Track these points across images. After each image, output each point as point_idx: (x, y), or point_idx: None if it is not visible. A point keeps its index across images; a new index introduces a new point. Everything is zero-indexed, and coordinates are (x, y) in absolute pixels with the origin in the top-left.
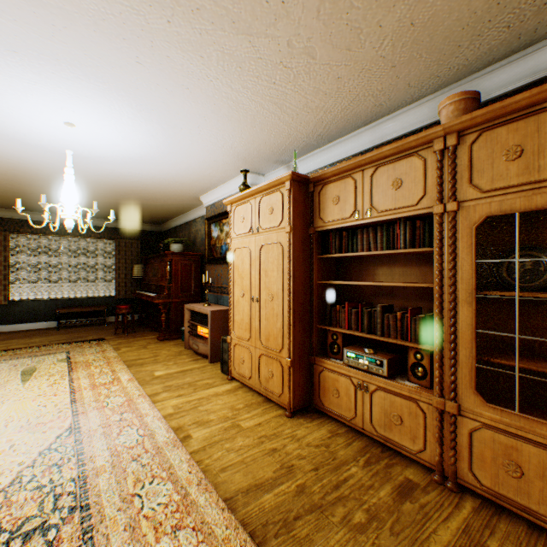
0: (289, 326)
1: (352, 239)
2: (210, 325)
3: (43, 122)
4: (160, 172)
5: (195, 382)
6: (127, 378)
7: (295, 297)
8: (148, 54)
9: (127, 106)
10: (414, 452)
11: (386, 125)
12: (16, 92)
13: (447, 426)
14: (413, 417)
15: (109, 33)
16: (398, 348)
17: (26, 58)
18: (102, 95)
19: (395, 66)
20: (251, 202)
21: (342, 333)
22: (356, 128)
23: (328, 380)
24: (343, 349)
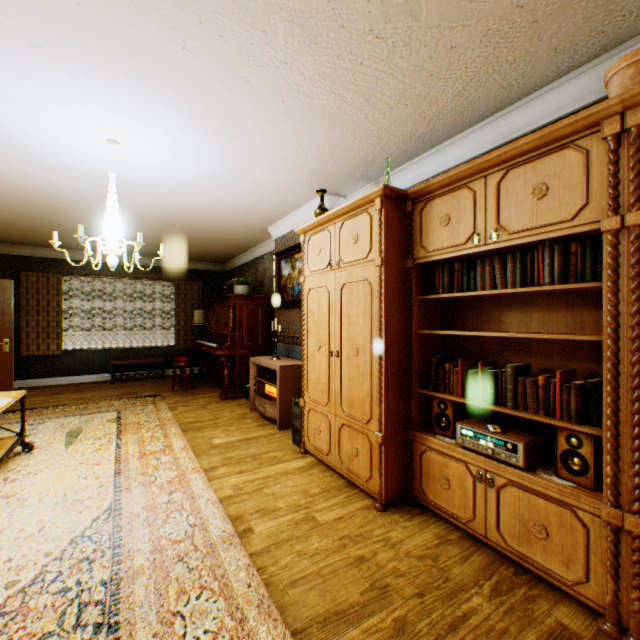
0: (379, 389)
1: (468, 273)
2: (279, 383)
3: (83, 141)
4: (220, 198)
5: (260, 454)
6: (181, 445)
7: (387, 351)
8: (196, 35)
9: (176, 112)
10: (568, 583)
11: (516, 115)
12: (49, 103)
13: (626, 553)
14: (566, 531)
15: (146, 9)
16: (537, 425)
17: (53, 55)
18: (145, 99)
19: (537, 20)
20: (330, 230)
21: (453, 402)
22: (471, 124)
23: (433, 465)
24: (455, 425)
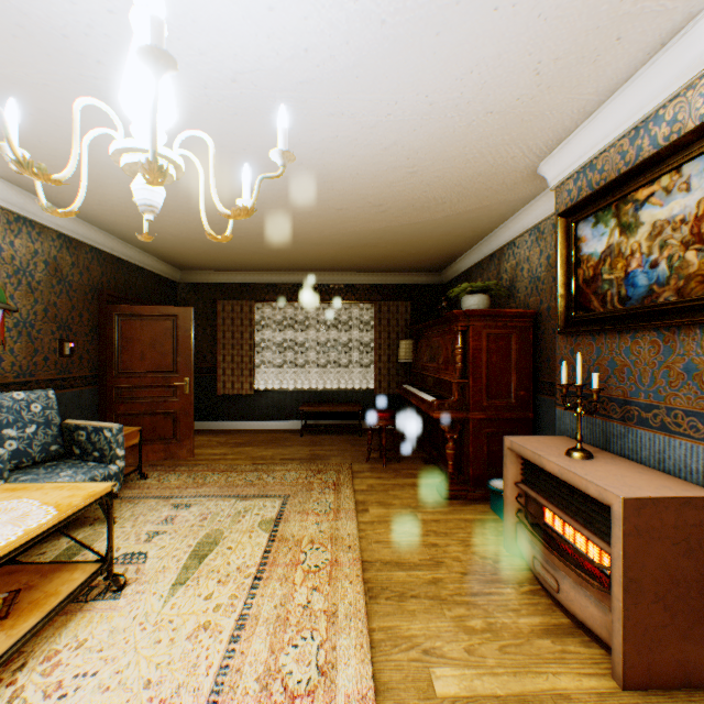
0: None
1: None
2: (621, 549)
3: None
4: (445, 71)
5: None
6: (354, 681)
7: None
8: None
9: None
10: None
11: None
12: None
13: None
14: None
15: None
16: None
17: None
18: None
19: None
20: None
21: None
22: None
23: None
24: None
